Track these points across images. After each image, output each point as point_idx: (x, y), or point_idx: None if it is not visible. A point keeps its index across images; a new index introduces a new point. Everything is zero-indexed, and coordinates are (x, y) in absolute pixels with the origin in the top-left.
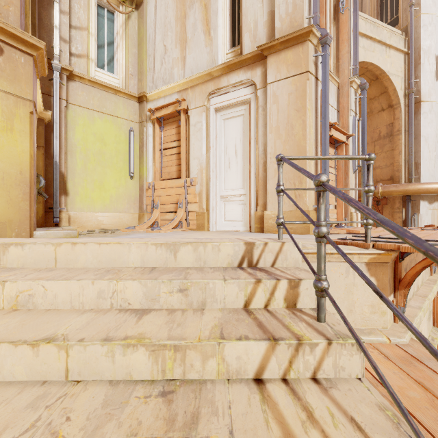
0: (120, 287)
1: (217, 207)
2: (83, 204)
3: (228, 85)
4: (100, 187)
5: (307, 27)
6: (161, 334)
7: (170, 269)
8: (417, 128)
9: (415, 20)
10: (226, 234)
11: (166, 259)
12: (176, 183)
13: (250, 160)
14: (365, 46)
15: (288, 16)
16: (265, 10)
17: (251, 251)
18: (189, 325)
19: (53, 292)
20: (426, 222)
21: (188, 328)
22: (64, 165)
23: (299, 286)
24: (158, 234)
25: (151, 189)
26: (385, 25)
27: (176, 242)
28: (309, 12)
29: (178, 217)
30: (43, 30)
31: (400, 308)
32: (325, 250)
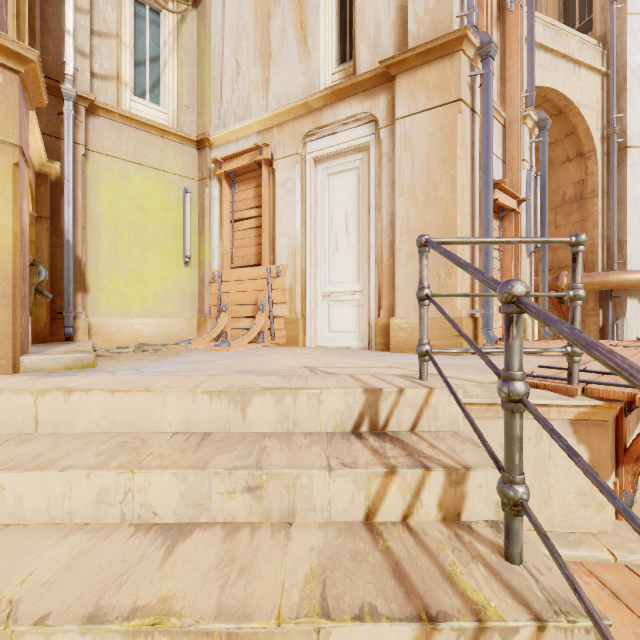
0: (138, 482)
1: (318, 309)
2: (111, 305)
3: (334, 121)
4: (139, 280)
5: (459, 29)
6: (204, 600)
7: (233, 439)
8: (621, 187)
9: (619, 23)
10: (331, 354)
11: (228, 417)
12: (255, 272)
13: (368, 238)
14: (542, 64)
15: (428, 14)
16: (392, 5)
17: (375, 404)
18: (262, 572)
19: (15, 493)
20: (635, 330)
21: (259, 580)
22: (82, 246)
23: (465, 481)
24: (225, 354)
25: (217, 281)
26: (573, 32)
27: (246, 389)
28: (461, 7)
29: (258, 326)
30: (48, 37)
31: (627, 496)
32: (521, 425)
